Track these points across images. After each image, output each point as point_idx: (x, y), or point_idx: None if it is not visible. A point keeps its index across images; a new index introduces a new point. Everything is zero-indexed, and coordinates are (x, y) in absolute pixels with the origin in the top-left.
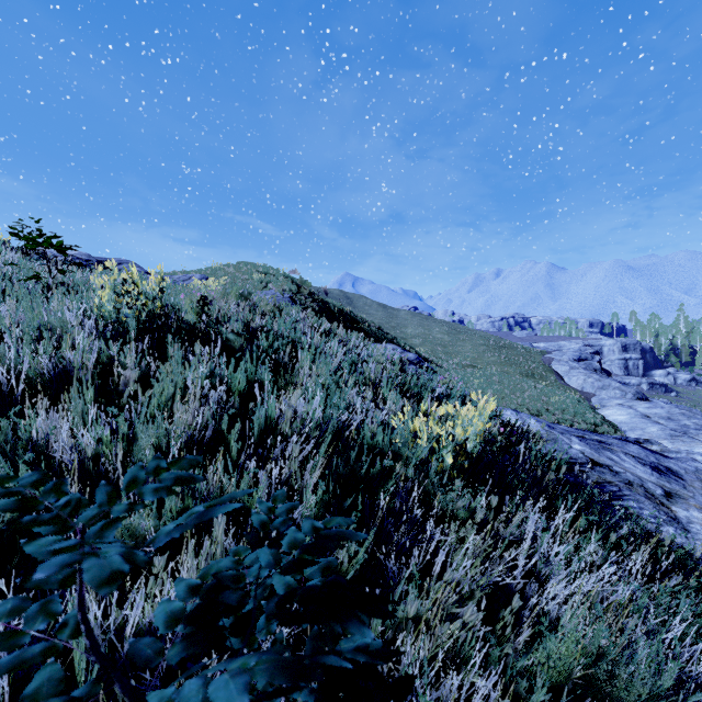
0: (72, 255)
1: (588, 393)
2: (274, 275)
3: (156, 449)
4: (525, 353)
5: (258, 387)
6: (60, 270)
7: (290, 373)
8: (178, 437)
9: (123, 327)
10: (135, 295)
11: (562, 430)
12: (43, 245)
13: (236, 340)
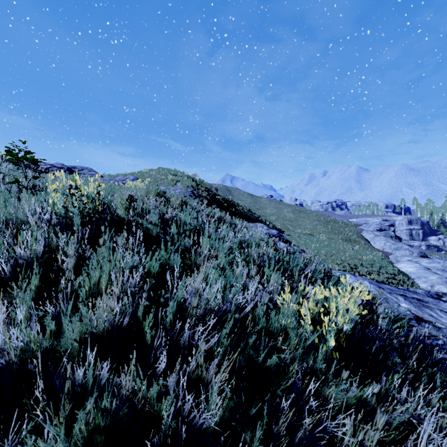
0: (52, 164)
1: (387, 252)
2: (181, 176)
3: (79, 340)
4: (344, 226)
5: (169, 268)
6: (34, 176)
7: (193, 256)
8: (99, 327)
9: (70, 220)
10: (78, 197)
11: (388, 290)
12: (20, 159)
13: (153, 229)
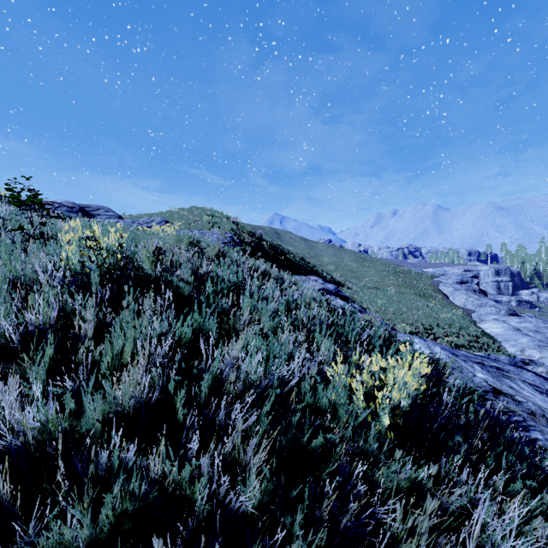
0: (60, 203)
1: (469, 309)
2: (219, 217)
3: (102, 419)
4: (418, 277)
5: (204, 334)
6: (41, 222)
7: (232, 320)
8: (125, 404)
9: (87, 277)
10: (97, 250)
11: (464, 357)
12: (25, 202)
13: (185, 288)
